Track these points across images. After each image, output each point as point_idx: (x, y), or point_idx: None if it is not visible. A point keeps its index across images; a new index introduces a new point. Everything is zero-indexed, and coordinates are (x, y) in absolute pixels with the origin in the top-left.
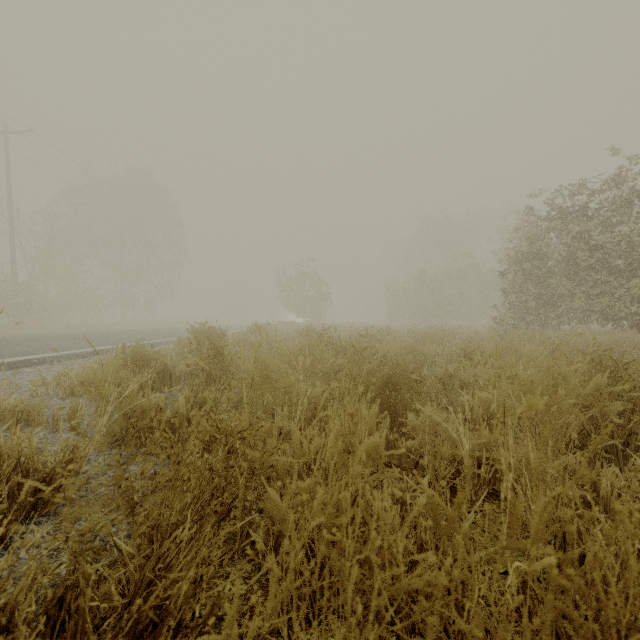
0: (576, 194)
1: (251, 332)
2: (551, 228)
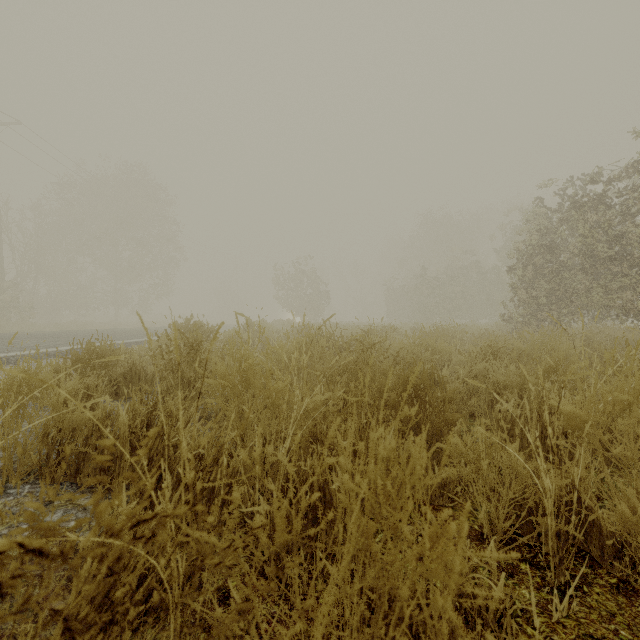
0: (592, 182)
1: (244, 330)
2: (564, 219)
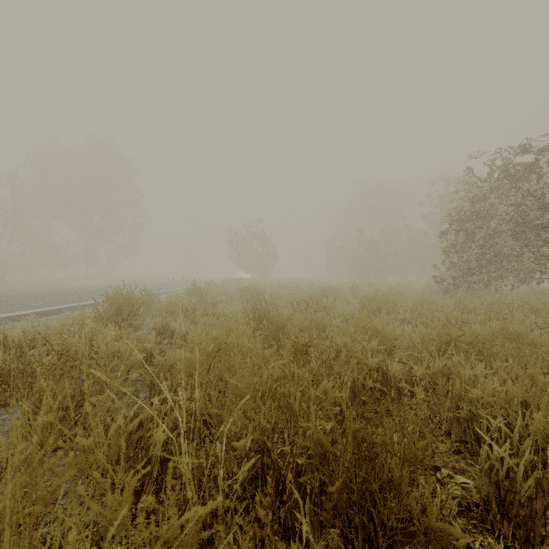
0: (523, 152)
1: (190, 293)
2: (494, 188)
